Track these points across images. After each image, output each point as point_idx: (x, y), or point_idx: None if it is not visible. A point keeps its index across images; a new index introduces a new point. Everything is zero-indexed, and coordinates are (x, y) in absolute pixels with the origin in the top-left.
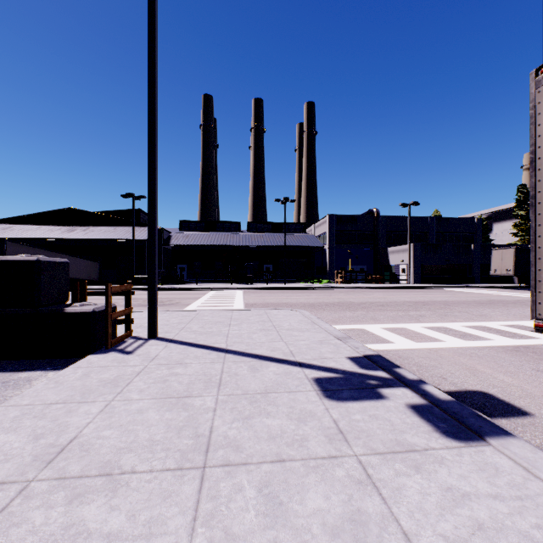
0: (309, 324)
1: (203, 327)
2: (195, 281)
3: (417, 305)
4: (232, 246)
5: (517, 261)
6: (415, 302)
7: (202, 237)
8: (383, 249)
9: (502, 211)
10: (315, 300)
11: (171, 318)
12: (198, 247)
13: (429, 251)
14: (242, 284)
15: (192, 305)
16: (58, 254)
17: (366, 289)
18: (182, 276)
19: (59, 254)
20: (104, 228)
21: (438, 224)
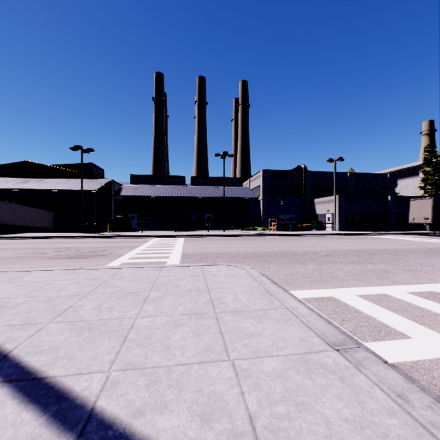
0: (263, 297)
1: (100, 306)
2: (144, 228)
3: (364, 254)
4: (177, 197)
5: (435, 210)
6: (358, 251)
7: (150, 189)
8: (309, 200)
9: (406, 169)
10: (255, 249)
11: (70, 284)
12: (146, 198)
13: (352, 202)
14: (185, 231)
15: (124, 256)
16: (8, 203)
17: (299, 236)
18: (130, 224)
19: (10, 204)
20: (58, 180)
21: (356, 179)
